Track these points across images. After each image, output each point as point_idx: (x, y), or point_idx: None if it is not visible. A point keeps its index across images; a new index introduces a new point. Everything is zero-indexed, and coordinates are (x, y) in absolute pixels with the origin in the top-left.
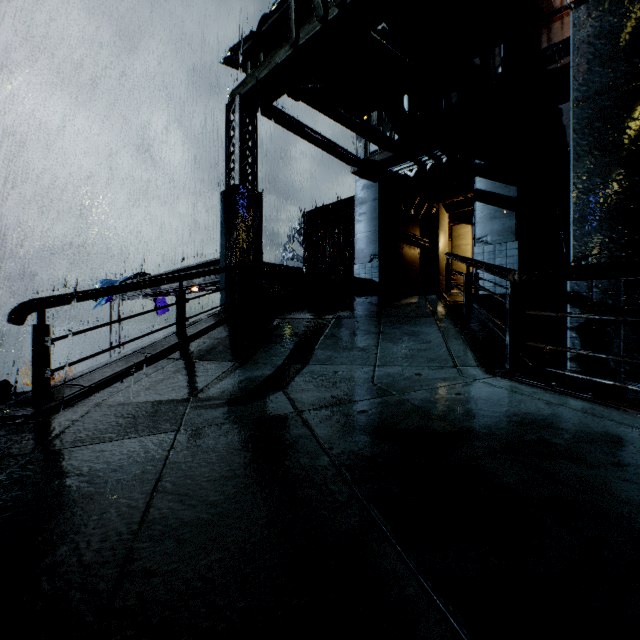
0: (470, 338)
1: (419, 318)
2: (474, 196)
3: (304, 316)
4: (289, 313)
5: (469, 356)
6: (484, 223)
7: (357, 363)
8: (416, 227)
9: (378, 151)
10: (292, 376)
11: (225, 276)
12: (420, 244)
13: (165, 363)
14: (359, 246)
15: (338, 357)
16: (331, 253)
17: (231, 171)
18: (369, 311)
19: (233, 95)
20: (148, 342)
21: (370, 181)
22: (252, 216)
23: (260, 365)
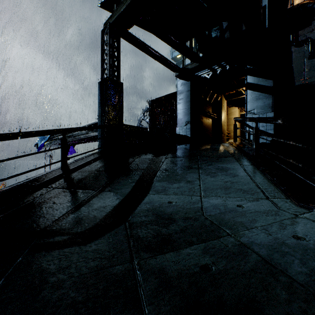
0: (268, 173)
1: (223, 158)
2: (246, 87)
3: (147, 156)
4: (138, 154)
5: (274, 188)
6: (252, 102)
7: (186, 193)
8: (209, 107)
9: (190, 63)
10: (135, 206)
11: (101, 132)
12: (212, 116)
13: (43, 191)
14: (179, 117)
15: (171, 188)
16: (163, 122)
17: (105, 70)
18: (188, 153)
19: (106, 24)
20: (39, 174)
21: (185, 80)
22: (117, 96)
23: (112, 194)
